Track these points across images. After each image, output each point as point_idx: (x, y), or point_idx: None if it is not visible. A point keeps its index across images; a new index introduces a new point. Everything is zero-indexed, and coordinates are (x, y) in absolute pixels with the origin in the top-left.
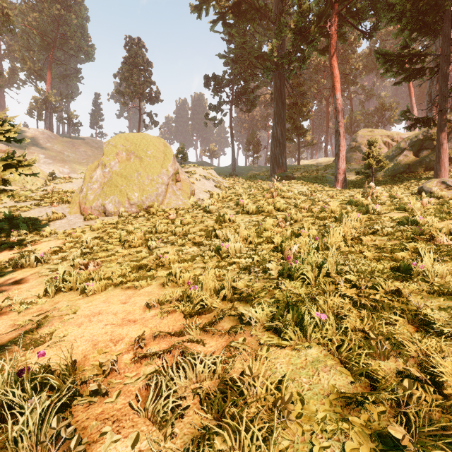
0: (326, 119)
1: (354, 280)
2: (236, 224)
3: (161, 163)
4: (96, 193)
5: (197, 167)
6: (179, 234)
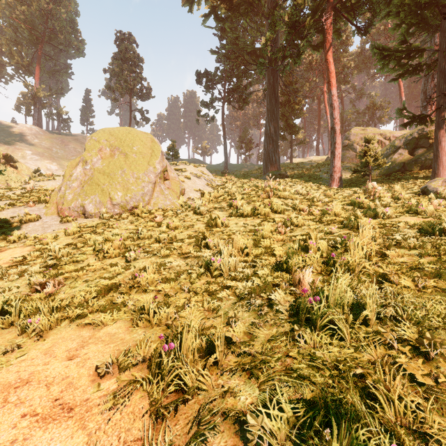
0: (318, 117)
1: (410, 334)
2: (229, 229)
3: (148, 160)
4: (75, 193)
5: (188, 164)
6: (164, 240)
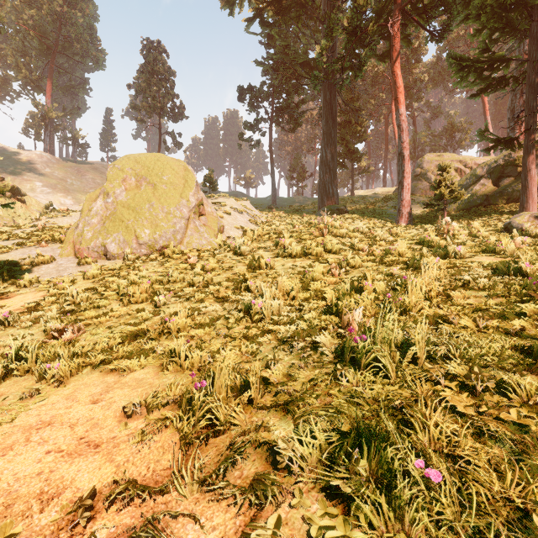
0: (385, 141)
1: (460, 371)
2: (274, 271)
3: (180, 191)
4: (95, 230)
5: (227, 197)
6: (199, 284)
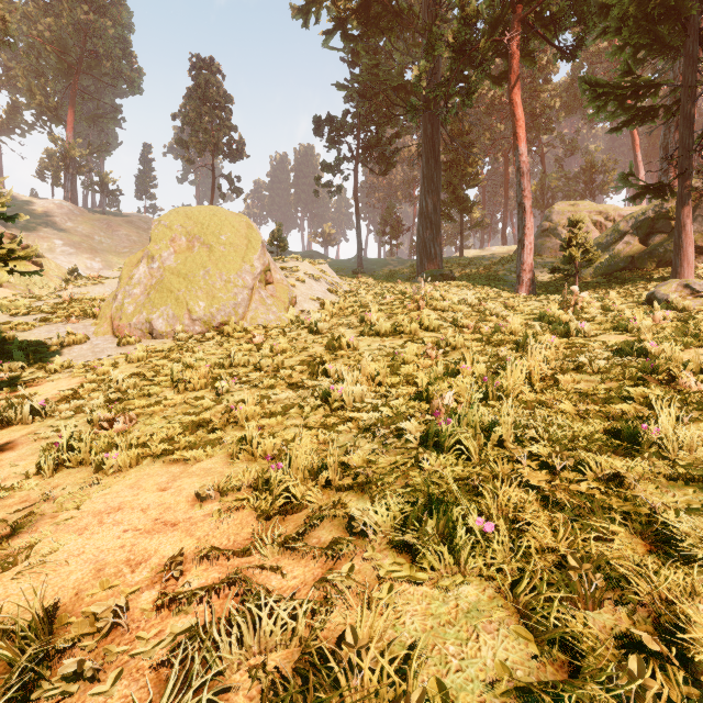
0: (504, 185)
1: (543, 453)
2: (358, 353)
3: (242, 254)
4: (138, 303)
5: (301, 260)
6: (267, 368)
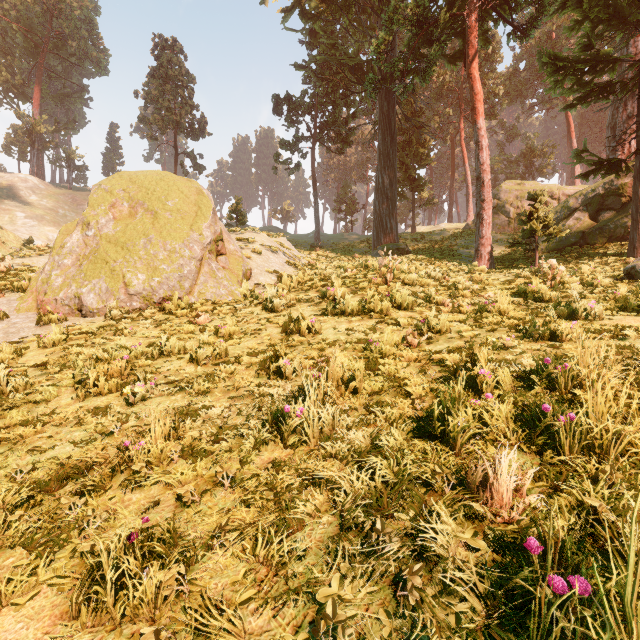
0: (451, 167)
1: None
2: (321, 338)
3: (190, 222)
4: (67, 274)
5: (258, 231)
6: (205, 359)
